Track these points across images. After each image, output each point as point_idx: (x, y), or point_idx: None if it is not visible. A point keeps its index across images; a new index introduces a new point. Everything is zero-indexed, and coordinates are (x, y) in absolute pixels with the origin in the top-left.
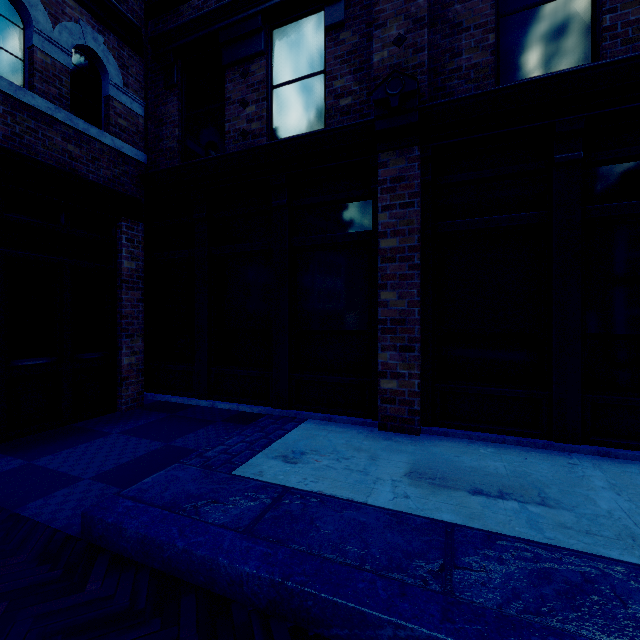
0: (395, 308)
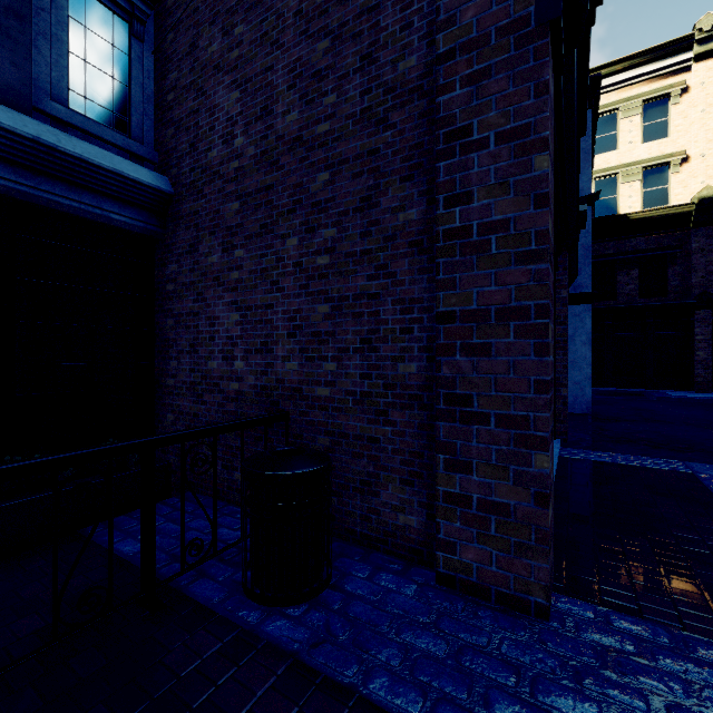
0: (702, 357)
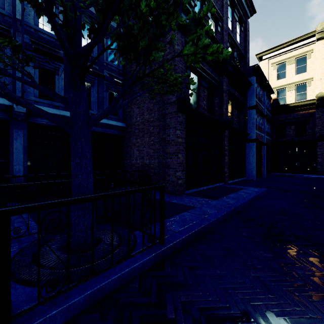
0: (320, 161)
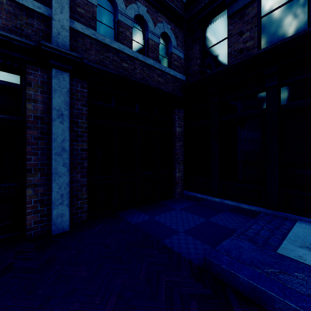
0: None
